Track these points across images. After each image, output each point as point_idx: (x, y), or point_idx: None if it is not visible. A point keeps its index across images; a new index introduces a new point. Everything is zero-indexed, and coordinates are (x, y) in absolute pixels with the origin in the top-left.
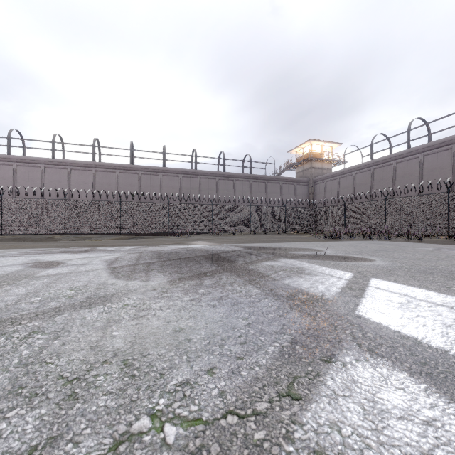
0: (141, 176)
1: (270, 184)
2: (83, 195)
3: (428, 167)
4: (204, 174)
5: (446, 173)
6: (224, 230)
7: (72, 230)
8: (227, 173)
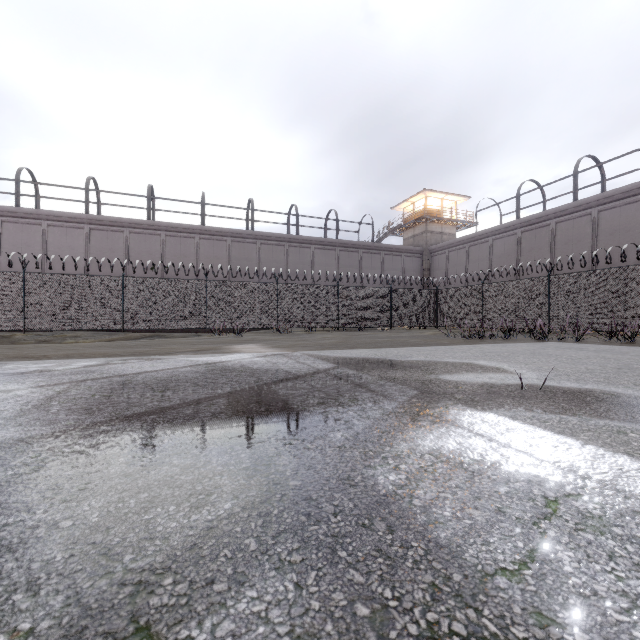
0: (166, 239)
1: (366, 255)
2: (69, 268)
3: (605, 228)
4: (266, 238)
5: (634, 237)
6: (296, 324)
7: (38, 325)
8: (302, 236)
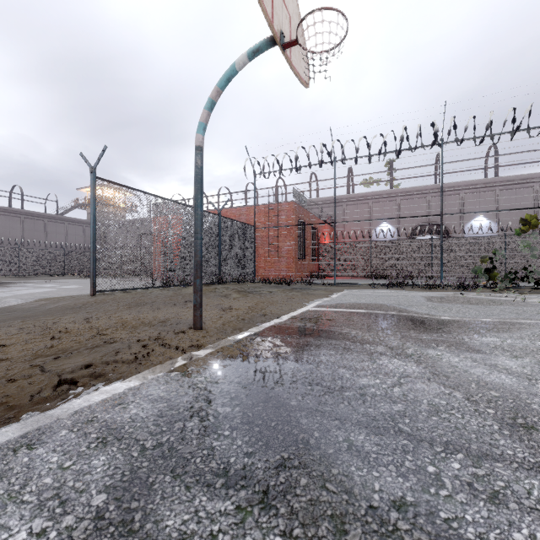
0: None
1: (51, 223)
2: None
3: None
4: None
5: None
6: None
7: None
8: None
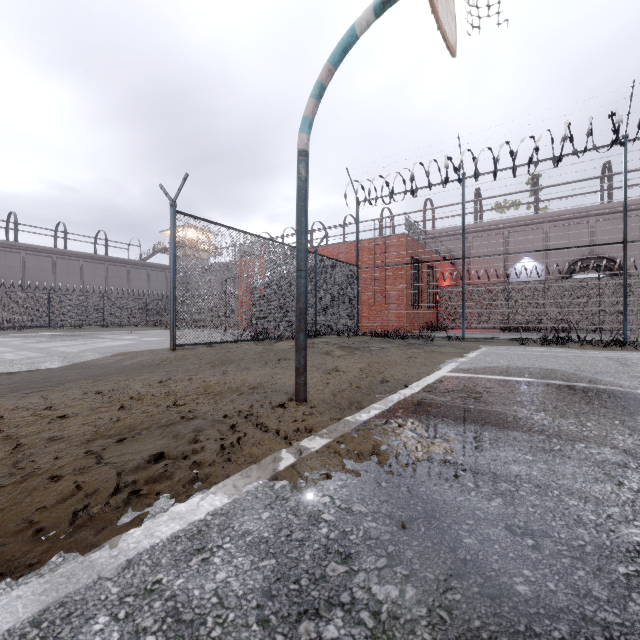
0: None
1: (134, 269)
2: None
3: None
4: (32, 249)
5: None
6: (67, 324)
7: None
8: (71, 251)
